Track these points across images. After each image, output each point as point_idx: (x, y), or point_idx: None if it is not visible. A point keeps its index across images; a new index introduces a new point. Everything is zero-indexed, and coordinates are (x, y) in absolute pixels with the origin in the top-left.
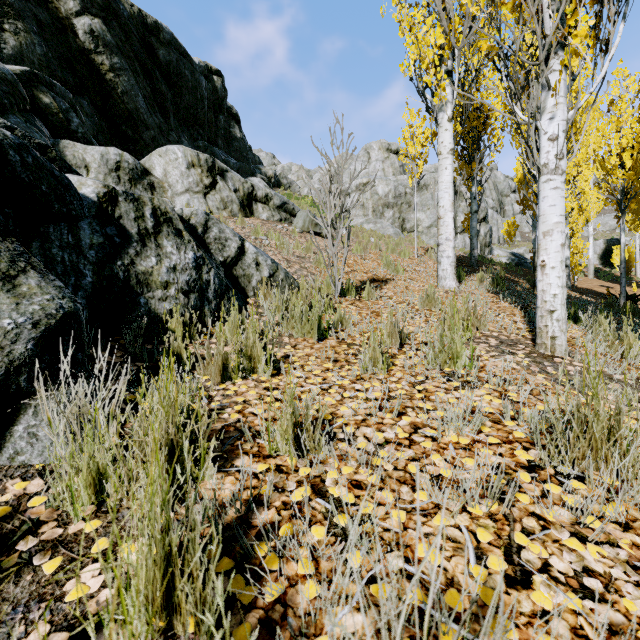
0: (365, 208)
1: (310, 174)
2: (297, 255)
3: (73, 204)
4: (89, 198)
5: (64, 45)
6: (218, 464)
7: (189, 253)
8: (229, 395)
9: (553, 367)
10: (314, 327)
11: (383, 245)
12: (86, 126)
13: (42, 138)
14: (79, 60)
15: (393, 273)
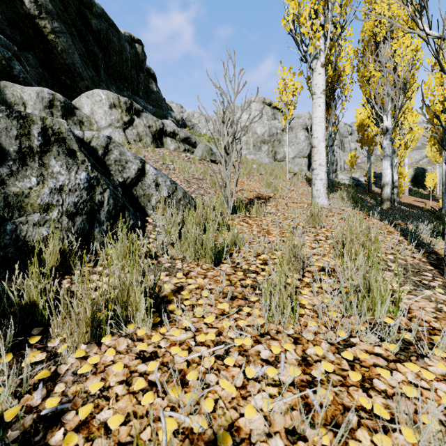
0: (247, 144)
1: (208, 119)
2: (196, 177)
3: None
4: None
5: (12, 10)
6: None
7: (81, 173)
8: (84, 373)
9: None
10: (208, 251)
11: (262, 170)
12: (30, 74)
13: None
14: (25, 23)
15: (273, 192)
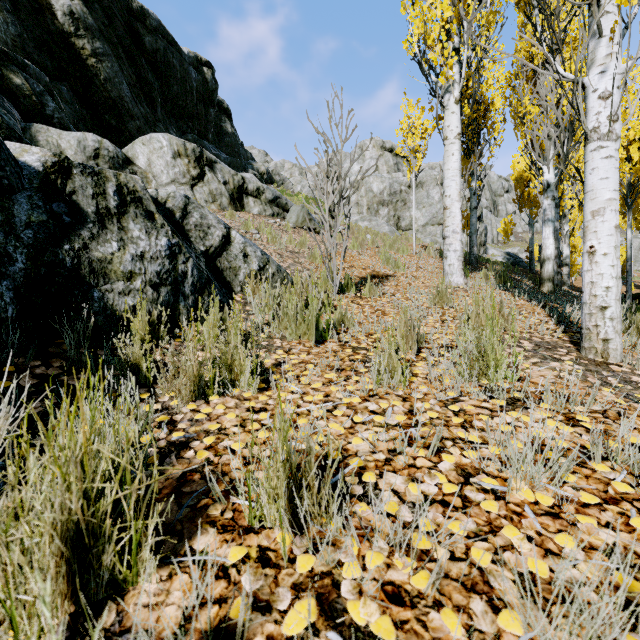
0: (360, 206)
1: (303, 171)
2: (290, 250)
3: (5, 170)
4: (31, 167)
5: (41, 26)
6: (161, 556)
7: (162, 239)
8: (199, 420)
9: (615, 378)
10: (311, 327)
11: (380, 242)
12: (65, 113)
13: (11, 121)
14: (58, 43)
15: (393, 269)
